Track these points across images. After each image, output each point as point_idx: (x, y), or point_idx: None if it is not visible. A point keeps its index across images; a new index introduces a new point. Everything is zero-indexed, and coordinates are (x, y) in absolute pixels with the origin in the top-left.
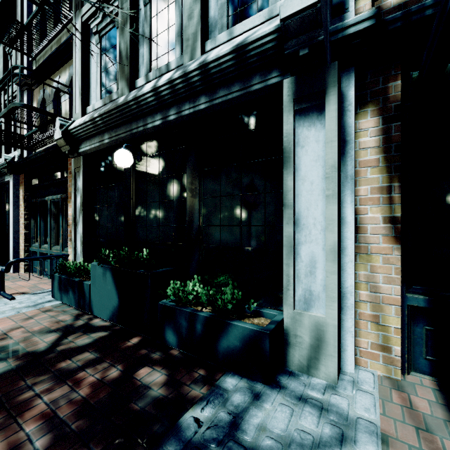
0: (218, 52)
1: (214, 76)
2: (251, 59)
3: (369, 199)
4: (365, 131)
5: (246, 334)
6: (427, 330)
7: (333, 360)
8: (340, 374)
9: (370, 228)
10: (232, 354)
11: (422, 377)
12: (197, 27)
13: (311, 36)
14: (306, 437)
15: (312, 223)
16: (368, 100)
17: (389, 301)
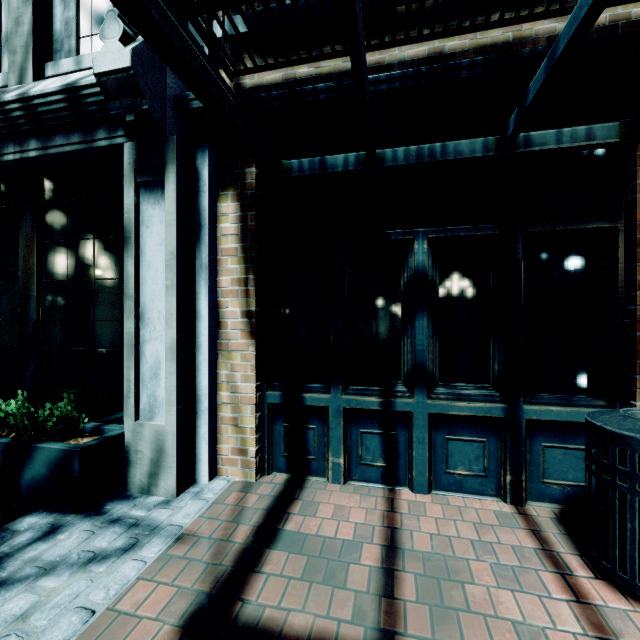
0: (45, 86)
1: (45, 117)
2: (89, 107)
3: (230, 291)
4: (226, 217)
5: (54, 456)
6: (285, 426)
7: (172, 471)
8: (190, 487)
9: (230, 323)
10: (38, 485)
11: (280, 476)
12: (28, 40)
13: (134, 102)
14: (86, 556)
15: (157, 317)
16: (229, 182)
17: (246, 401)
